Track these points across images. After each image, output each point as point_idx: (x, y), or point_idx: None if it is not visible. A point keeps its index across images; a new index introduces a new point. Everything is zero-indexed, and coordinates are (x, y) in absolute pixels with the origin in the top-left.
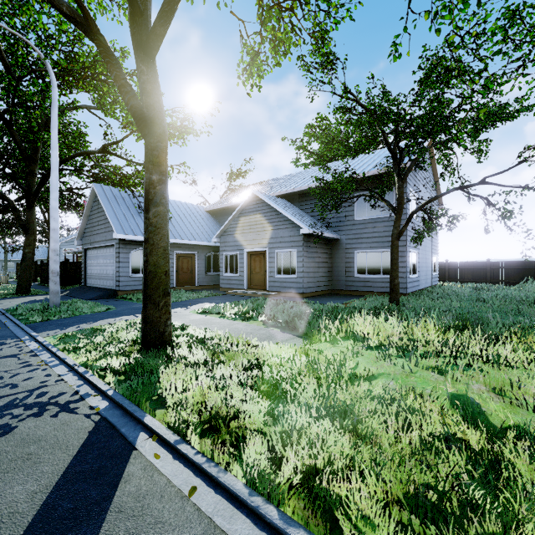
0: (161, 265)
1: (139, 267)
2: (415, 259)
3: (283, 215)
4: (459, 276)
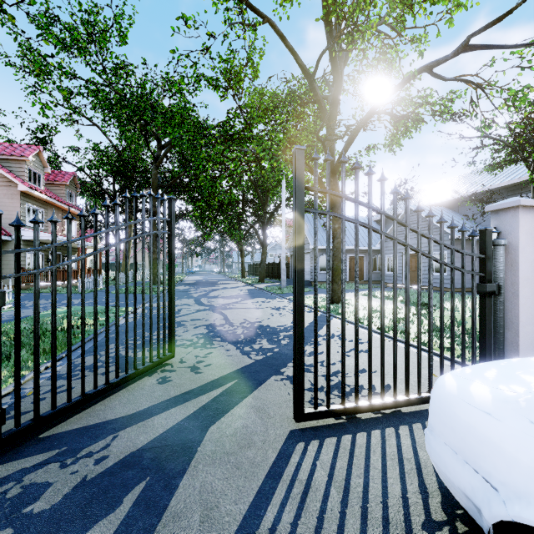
0: (339, 265)
1: (324, 266)
2: None
3: (435, 224)
4: None
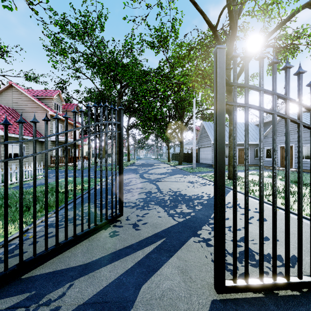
0: None
1: None
2: None
3: None
4: None
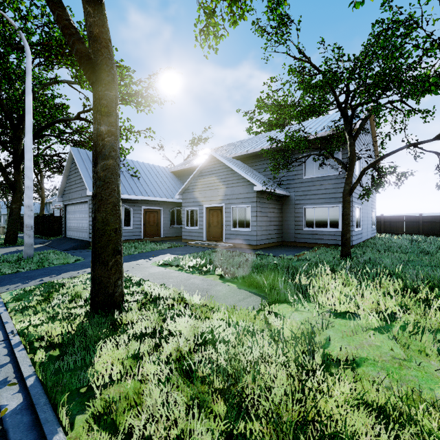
0: (111, 222)
1: None
2: (359, 214)
3: (238, 174)
4: (394, 228)
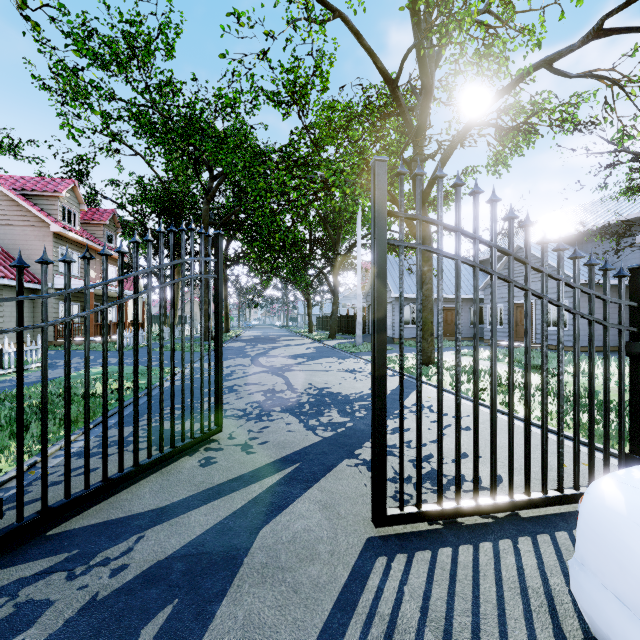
0: (429, 318)
1: (409, 319)
2: None
3: (552, 265)
4: None
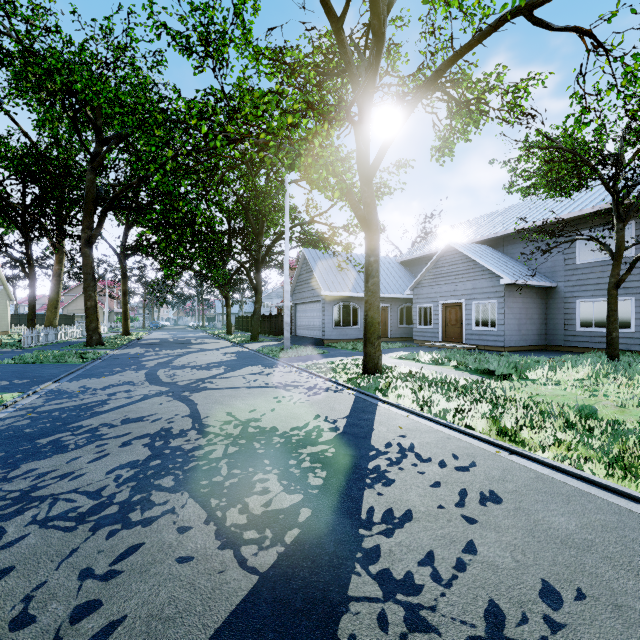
0: (376, 318)
1: (340, 319)
2: None
3: (482, 265)
4: None
